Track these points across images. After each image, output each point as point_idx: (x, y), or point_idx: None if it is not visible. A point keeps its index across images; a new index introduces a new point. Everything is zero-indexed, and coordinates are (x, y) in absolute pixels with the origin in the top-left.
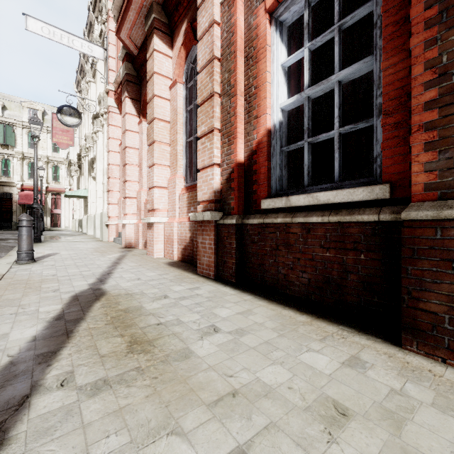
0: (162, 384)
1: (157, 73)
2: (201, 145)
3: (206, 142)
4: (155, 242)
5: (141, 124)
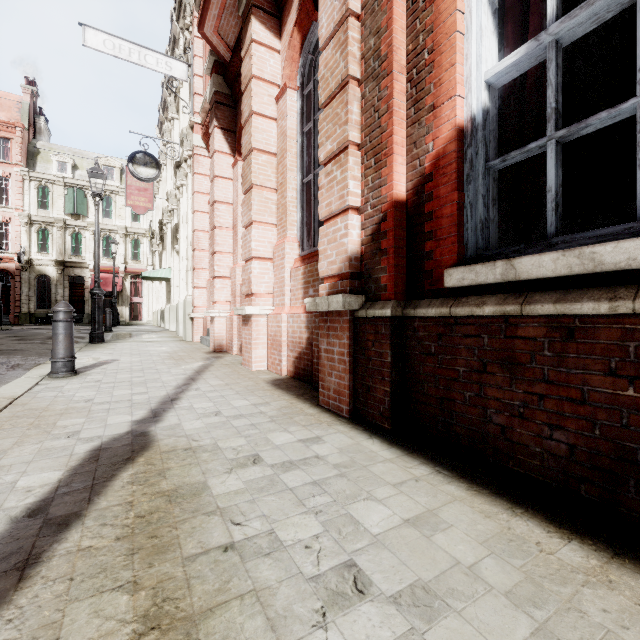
0: None
1: (256, 77)
2: (325, 178)
3: (333, 171)
4: (254, 345)
5: (236, 166)
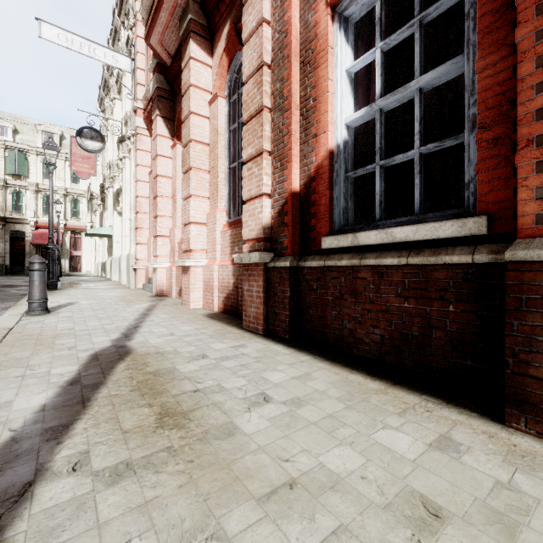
0: (199, 470)
1: (193, 85)
2: (247, 171)
3: (253, 168)
4: (192, 289)
5: (175, 148)
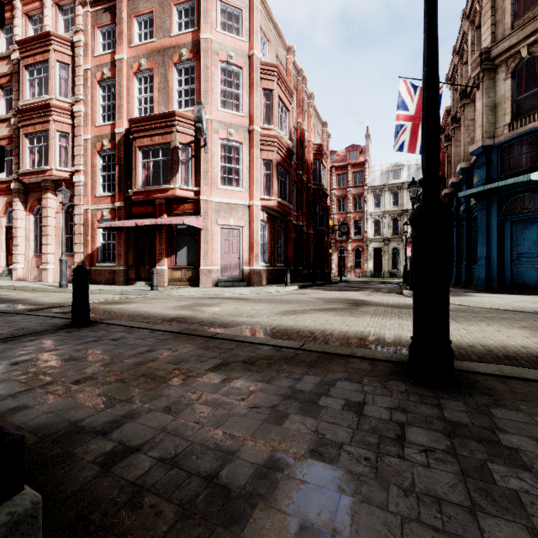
0: None
1: (49, 207)
2: (76, 246)
3: (78, 246)
4: (49, 276)
5: (29, 216)
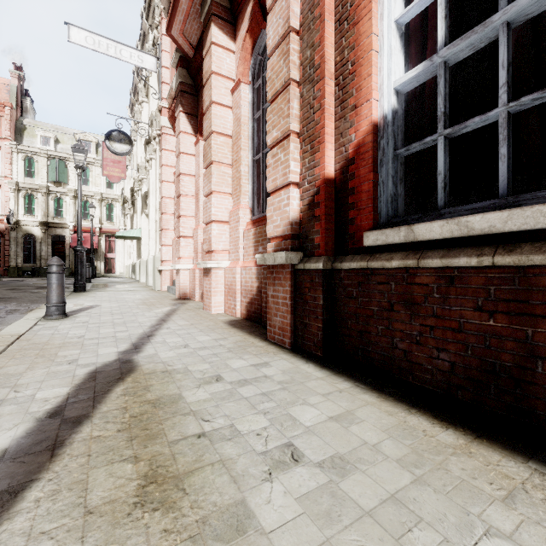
0: None
1: (215, 73)
2: (271, 159)
3: (278, 154)
4: (213, 293)
5: (198, 144)
